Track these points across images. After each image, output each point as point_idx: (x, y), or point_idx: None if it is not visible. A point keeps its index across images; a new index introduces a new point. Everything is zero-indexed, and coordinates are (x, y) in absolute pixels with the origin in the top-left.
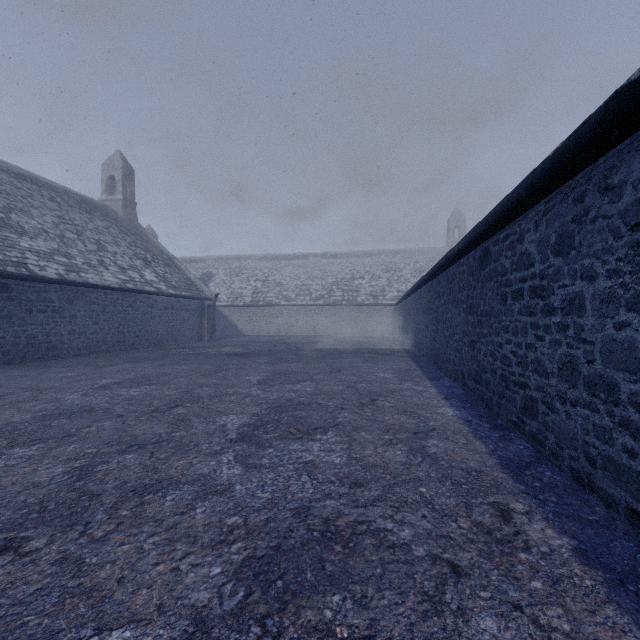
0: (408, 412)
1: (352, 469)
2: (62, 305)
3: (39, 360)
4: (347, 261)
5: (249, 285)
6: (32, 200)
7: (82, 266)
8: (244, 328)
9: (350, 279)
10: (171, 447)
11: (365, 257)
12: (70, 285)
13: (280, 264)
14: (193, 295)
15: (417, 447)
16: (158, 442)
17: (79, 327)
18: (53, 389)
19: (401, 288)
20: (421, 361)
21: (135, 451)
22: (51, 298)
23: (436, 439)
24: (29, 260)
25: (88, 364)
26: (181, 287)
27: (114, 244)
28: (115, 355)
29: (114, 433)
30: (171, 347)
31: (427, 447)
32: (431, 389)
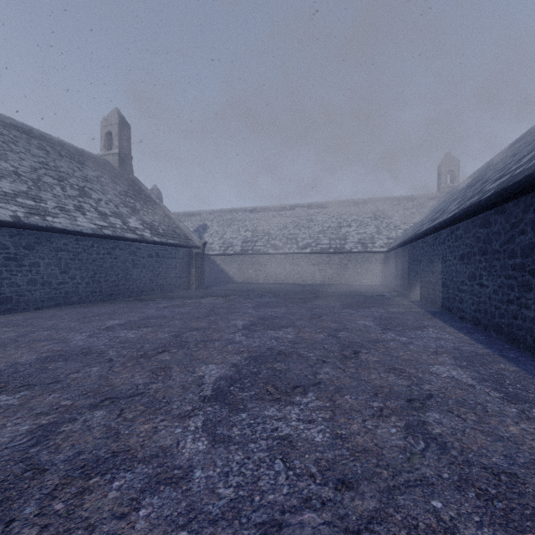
0: None
1: None
2: (19, 252)
3: None
4: (333, 210)
5: (239, 235)
6: (14, 146)
7: (52, 210)
8: (234, 275)
9: (337, 227)
10: None
11: (351, 206)
12: (30, 229)
13: (268, 215)
14: (180, 243)
15: None
16: None
17: (42, 276)
18: None
19: (391, 235)
20: (470, 330)
21: None
22: (4, 243)
23: None
24: None
25: (27, 324)
26: (168, 235)
27: (101, 192)
28: (81, 308)
29: None
30: (153, 297)
31: None
32: None
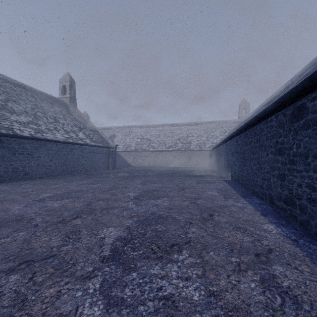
0: (241, 228)
1: (214, 315)
2: (32, 151)
3: (19, 180)
4: (184, 127)
5: (134, 140)
6: (21, 96)
7: (44, 130)
8: (131, 162)
9: (186, 137)
10: (53, 266)
11: (194, 125)
12: (37, 140)
13: (149, 130)
14: (104, 145)
15: (267, 277)
16: (46, 258)
17: (42, 162)
18: (11, 201)
19: (214, 141)
20: (232, 183)
21: (21, 270)
22: (26, 147)
23: (279, 265)
24: (14, 126)
25: (43, 183)
26: (98, 141)
27: (63, 119)
28: (61, 177)
29: (20, 245)
30: (92, 173)
31: (277, 277)
32: (248, 205)
